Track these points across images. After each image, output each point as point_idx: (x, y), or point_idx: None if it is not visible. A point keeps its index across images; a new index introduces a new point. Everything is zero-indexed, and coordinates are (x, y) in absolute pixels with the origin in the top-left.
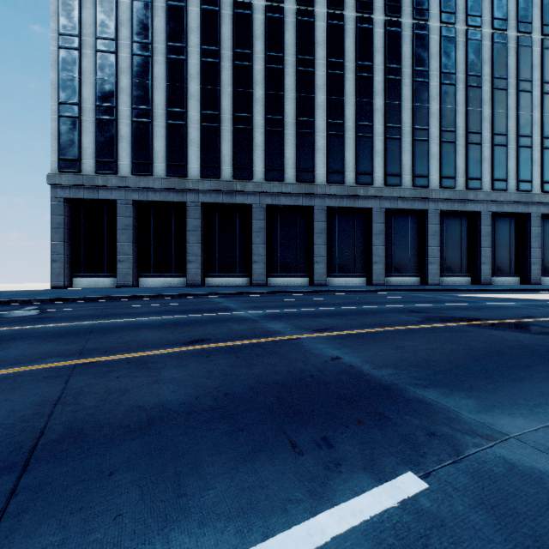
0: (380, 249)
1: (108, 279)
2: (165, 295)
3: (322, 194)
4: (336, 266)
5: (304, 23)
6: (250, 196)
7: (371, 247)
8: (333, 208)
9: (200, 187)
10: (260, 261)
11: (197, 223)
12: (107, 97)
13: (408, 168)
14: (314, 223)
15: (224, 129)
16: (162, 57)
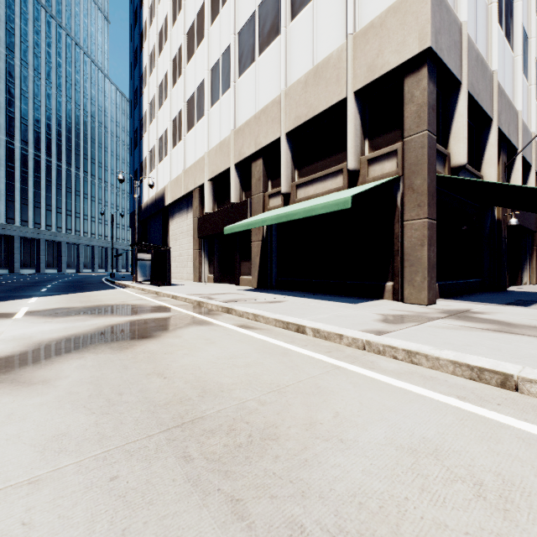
0: (19, 256)
1: None
2: None
3: None
4: None
5: None
6: None
7: (13, 255)
8: None
9: None
10: None
11: None
12: None
13: (32, 219)
14: None
15: None
16: None
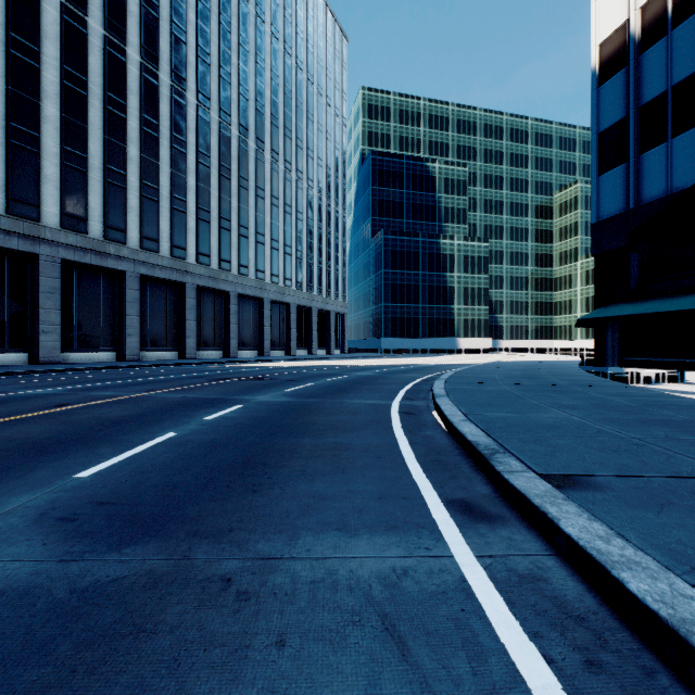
0: (135, 319)
1: None
2: None
3: (53, 240)
4: (75, 338)
5: None
6: None
7: (124, 316)
8: (71, 262)
9: None
10: None
11: None
12: None
13: (167, 236)
14: (40, 278)
15: None
16: None
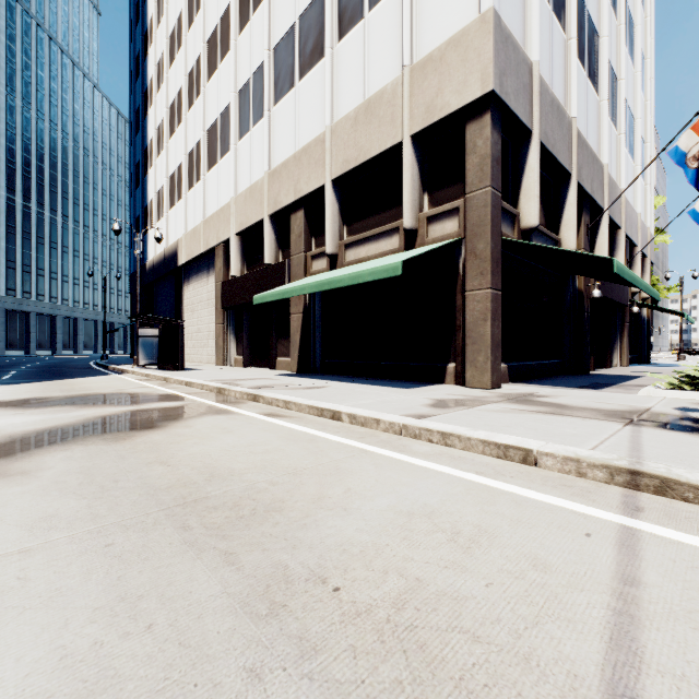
0: None
1: None
2: None
3: None
4: None
5: None
6: None
7: None
8: None
9: None
10: None
11: None
12: None
13: None
14: None
15: None
16: None
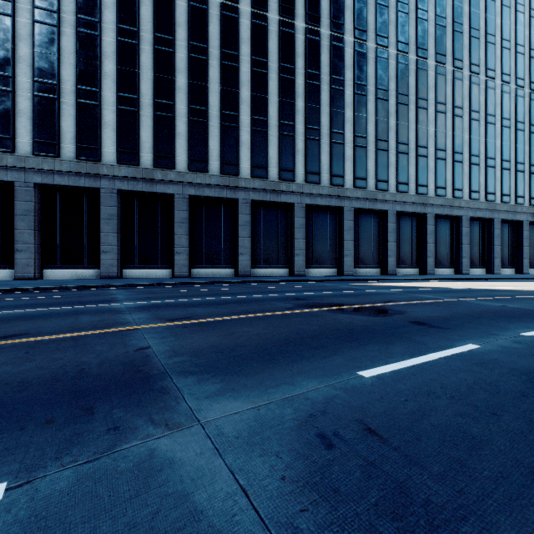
0: (301, 242)
1: (3, 270)
2: (57, 287)
3: (246, 187)
4: (261, 258)
5: (229, 18)
6: (172, 186)
7: (293, 240)
8: (257, 201)
9: (116, 173)
10: (183, 252)
11: (113, 211)
12: (1, 64)
13: (327, 168)
14: (238, 215)
15: (143, 114)
16: (71, 30)
